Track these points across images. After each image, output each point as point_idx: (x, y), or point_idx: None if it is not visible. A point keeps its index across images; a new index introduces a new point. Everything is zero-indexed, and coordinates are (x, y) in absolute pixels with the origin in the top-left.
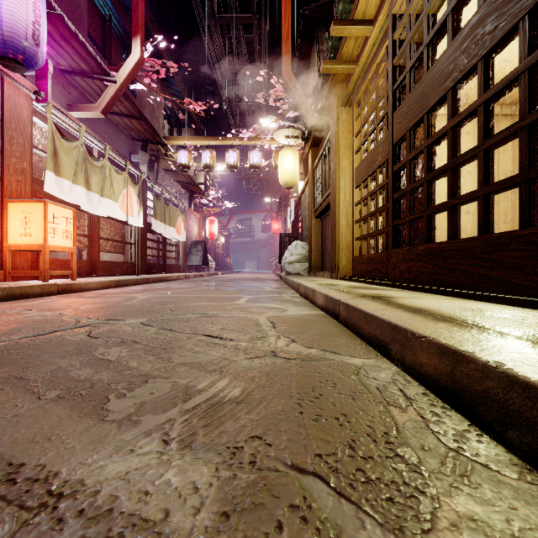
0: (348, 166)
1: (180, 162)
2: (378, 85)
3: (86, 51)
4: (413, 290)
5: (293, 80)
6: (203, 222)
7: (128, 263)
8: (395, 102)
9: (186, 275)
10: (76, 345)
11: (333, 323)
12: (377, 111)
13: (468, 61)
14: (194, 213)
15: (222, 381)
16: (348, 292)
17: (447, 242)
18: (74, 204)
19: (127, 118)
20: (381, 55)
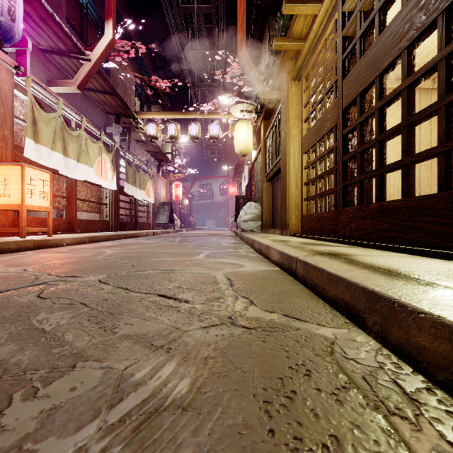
0: (297, 134)
1: (149, 134)
2: (326, 57)
3: (62, 31)
4: (364, 247)
5: (248, 58)
6: (170, 186)
7: (103, 221)
8: (344, 70)
9: (154, 231)
10: (18, 309)
11: (290, 280)
12: (326, 81)
13: (427, 17)
14: (162, 178)
15: (167, 365)
16: (303, 249)
17: (402, 200)
18: (53, 169)
19: (101, 93)
20: (329, 29)
